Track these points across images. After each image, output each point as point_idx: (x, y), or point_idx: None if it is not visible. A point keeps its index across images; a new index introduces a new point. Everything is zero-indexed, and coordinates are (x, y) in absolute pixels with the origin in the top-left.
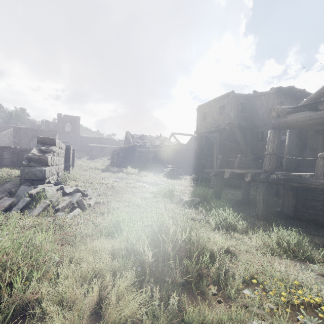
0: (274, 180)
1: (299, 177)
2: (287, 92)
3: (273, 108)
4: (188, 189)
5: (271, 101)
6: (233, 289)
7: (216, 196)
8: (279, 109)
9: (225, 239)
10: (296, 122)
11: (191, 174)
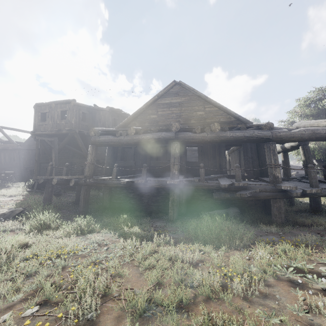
0: (90, 183)
1: (103, 180)
2: (118, 113)
3: (92, 128)
4: (16, 199)
5: (107, 117)
6: (6, 265)
7: (46, 202)
8: (96, 130)
9: (26, 237)
10: (105, 142)
11: (26, 181)
